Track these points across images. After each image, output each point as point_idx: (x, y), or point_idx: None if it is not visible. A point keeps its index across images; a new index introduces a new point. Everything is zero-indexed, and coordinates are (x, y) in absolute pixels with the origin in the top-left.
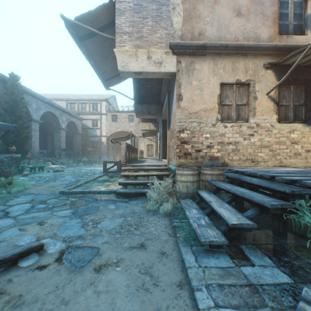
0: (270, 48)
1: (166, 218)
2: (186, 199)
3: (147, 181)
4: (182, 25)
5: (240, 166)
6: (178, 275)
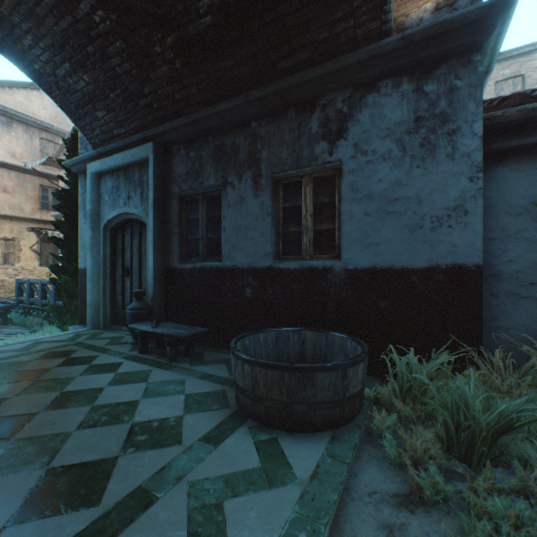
0: (32, 219)
1: None
2: None
3: None
4: None
5: (8, 296)
6: None
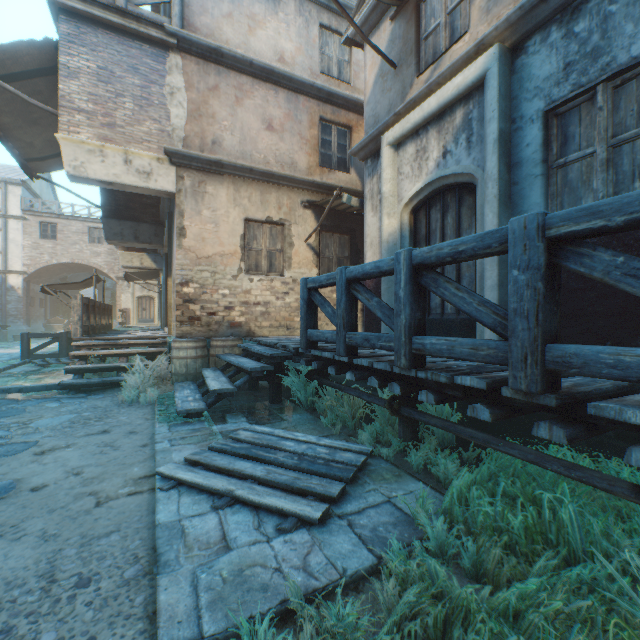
0: (308, 183)
1: (150, 407)
2: (184, 382)
3: (126, 363)
4: (186, 122)
5: (273, 335)
6: (145, 441)
